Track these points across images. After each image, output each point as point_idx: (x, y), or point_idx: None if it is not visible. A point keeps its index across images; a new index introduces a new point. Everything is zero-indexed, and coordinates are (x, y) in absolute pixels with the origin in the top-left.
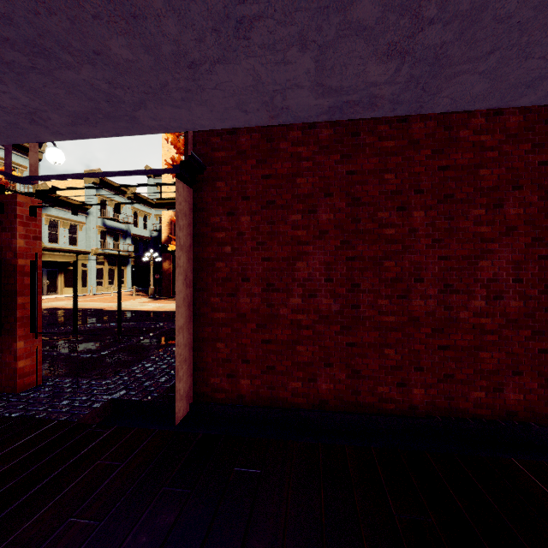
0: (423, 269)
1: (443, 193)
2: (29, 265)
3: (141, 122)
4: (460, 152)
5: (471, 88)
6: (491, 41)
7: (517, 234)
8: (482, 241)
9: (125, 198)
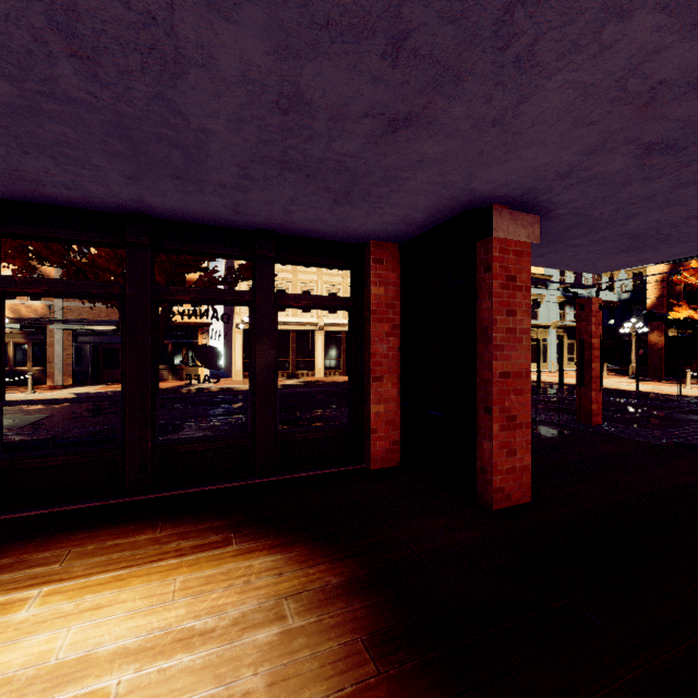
0: None
1: None
2: (596, 343)
3: None
4: None
5: None
6: None
7: None
8: None
9: None
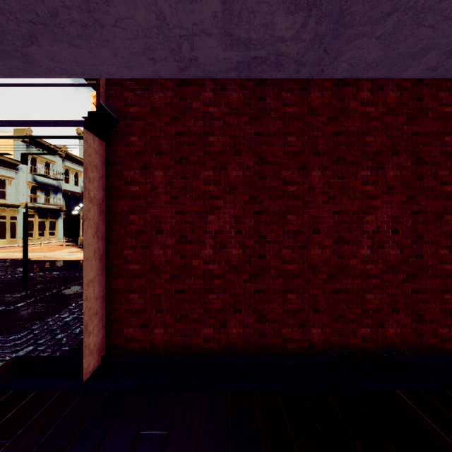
0: (320, 222)
1: (336, 155)
2: None
3: (37, 61)
4: (350, 121)
5: (367, 54)
6: (391, 0)
7: (395, 192)
8: (368, 198)
9: (56, 156)
